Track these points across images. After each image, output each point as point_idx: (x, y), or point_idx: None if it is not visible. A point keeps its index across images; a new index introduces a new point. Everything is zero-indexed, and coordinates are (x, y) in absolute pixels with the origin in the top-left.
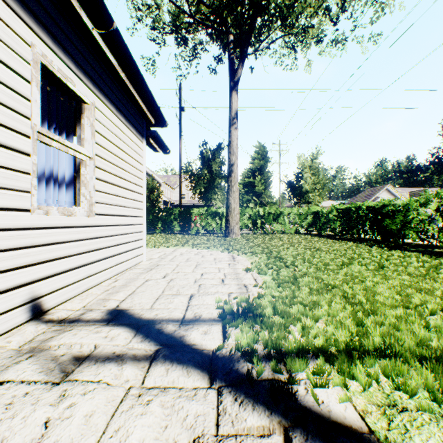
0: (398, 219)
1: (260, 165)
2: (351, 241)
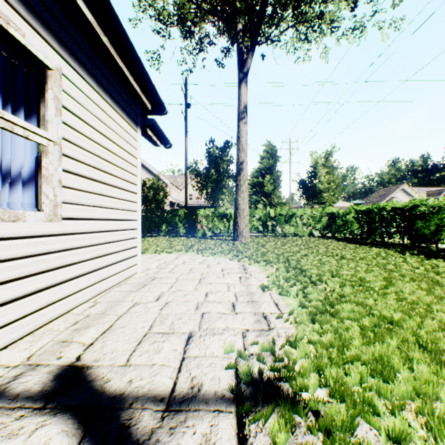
0: (432, 222)
1: (269, 165)
2: (375, 246)
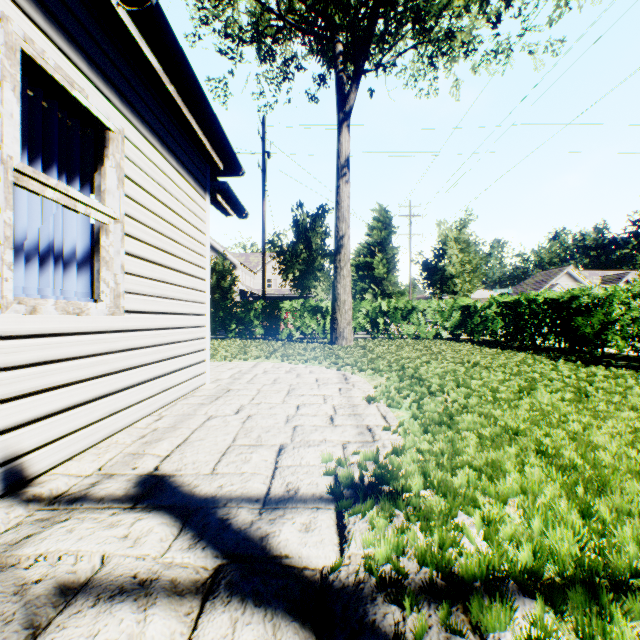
0: (596, 318)
1: (381, 238)
2: (522, 350)
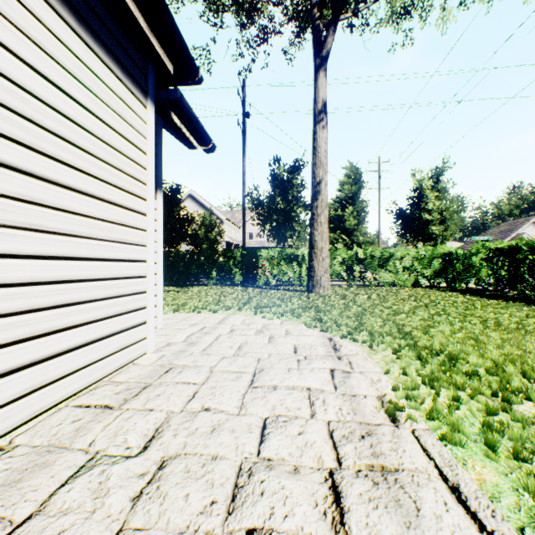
0: None
1: (351, 193)
2: (532, 303)
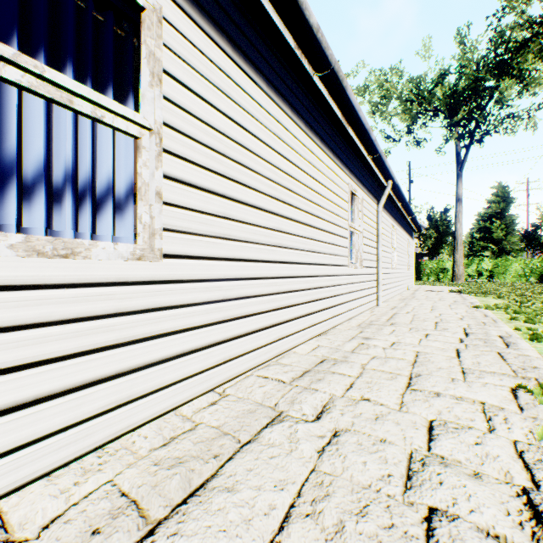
0: None
1: (499, 209)
2: None
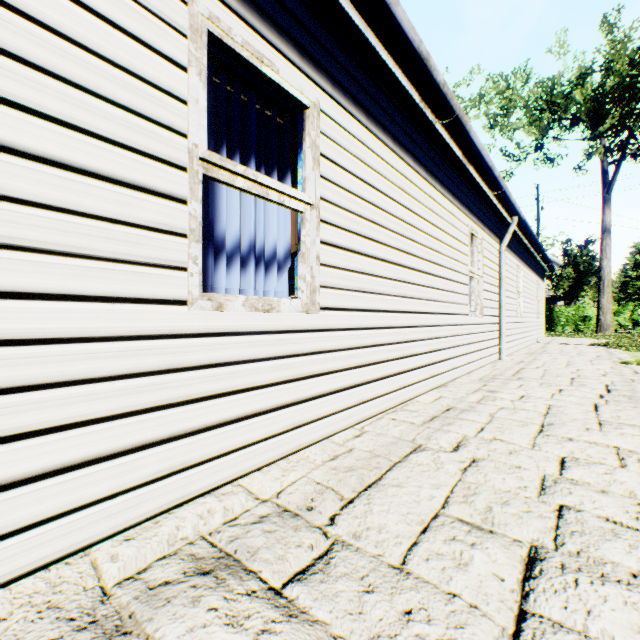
0: None
1: None
2: None
